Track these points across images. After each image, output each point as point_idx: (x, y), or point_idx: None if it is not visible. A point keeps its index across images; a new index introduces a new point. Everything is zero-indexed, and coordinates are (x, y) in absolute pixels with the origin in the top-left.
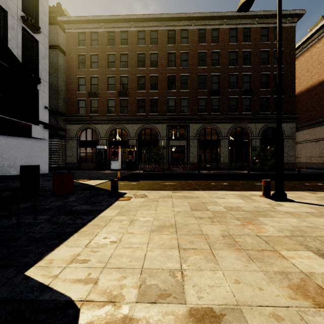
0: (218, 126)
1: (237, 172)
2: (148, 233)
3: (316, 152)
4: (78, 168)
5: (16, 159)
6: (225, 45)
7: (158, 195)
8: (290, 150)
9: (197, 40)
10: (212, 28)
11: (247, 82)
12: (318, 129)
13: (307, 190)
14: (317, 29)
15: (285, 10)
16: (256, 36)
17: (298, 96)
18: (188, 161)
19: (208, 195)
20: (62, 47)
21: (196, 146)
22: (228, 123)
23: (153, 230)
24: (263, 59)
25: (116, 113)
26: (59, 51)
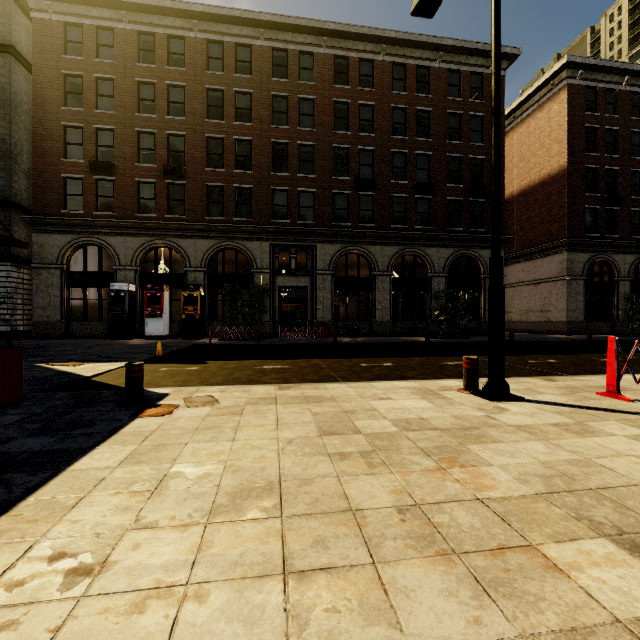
0: (371, 250)
1: (407, 339)
2: (201, 520)
3: (536, 303)
4: (63, 335)
5: None
6: (384, 95)
7: (245, 396)
8: None
9: (332, 78)
10: (360, 58)
11: (424, 169)
12: (538, 262)
13: (536, 374)
14: (537, 86)
15: (489, 45)
16: (440, 84)
17: (508, 203)
18: (314, 319)
19: (356, 392)
20: (21, 51)
21: (329, 288)
22: (389, 245)
23: (217, 509)
24: (451, 129)
25: (158, 212)
26: (16, 60)
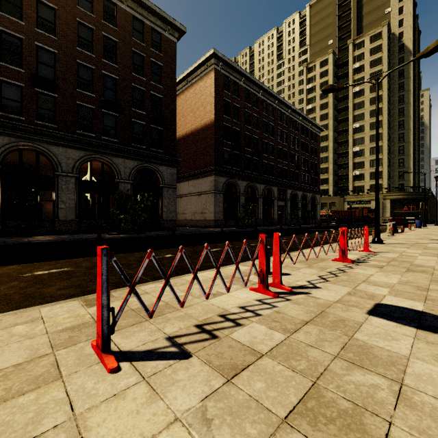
0: (53, 150)
1: (83, 237)
2: None
3: (199, 208)
4: None
5: None
6: (68, 5)
7: None
8: (171, 203)
9: None
10: None
11: (111, 89)
12: (200, 181)
13: (113, 283)
14: (199, 63)
15: (164, 13)
16: (126, 24)
17: (184, 139)
18: None
19: None
20: None
21: None
22: (75, 148)
23: None
24: (137, 65)
25: None
26: None
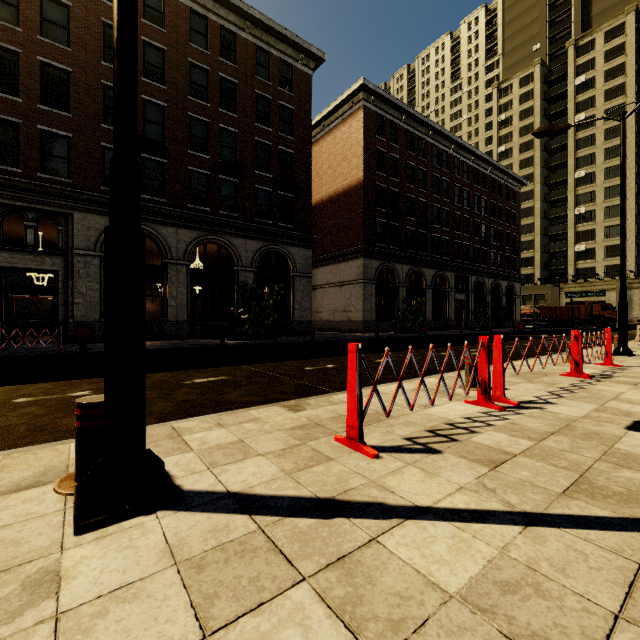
0: (162, 231)
1: (201, 343)
2: None
3: (341, 304)
4: None
5: None
6: (179, 42)
7: None
8: (305, 297)
9: None
10: None
11: (229, 147)
12: (343, 266)
13: (294, 393)
14: (341, 100)
15: (297, 37)
16: (248, 58)
17: (319, 207)
18: (69, 318)
19: None
20: None
21: (96, 275)
22: (186, 228)
23: None
24: (261, 112)
25: None
26: None
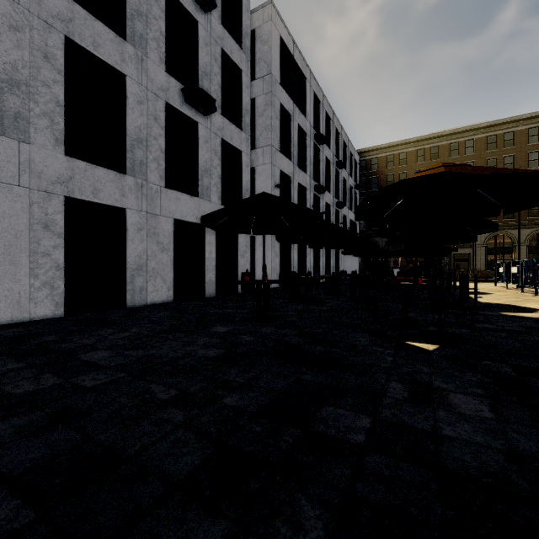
0: (512, 232)
1: None
2: None
3: None
4: None
5: (346, 268)
6: (521, 147)
7: None
8: None
9: (485, 148)
10: (504, 132)
11: None
12: None
13: None
14: None
15: None
16: None
17: None
18: (474, 269)
19: (485, 283)
20: None
21: (483, 253)
22: (525, 228)
23: None
24: None
25: None
26: None
